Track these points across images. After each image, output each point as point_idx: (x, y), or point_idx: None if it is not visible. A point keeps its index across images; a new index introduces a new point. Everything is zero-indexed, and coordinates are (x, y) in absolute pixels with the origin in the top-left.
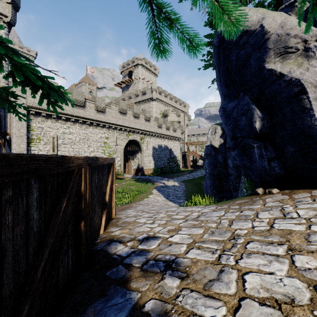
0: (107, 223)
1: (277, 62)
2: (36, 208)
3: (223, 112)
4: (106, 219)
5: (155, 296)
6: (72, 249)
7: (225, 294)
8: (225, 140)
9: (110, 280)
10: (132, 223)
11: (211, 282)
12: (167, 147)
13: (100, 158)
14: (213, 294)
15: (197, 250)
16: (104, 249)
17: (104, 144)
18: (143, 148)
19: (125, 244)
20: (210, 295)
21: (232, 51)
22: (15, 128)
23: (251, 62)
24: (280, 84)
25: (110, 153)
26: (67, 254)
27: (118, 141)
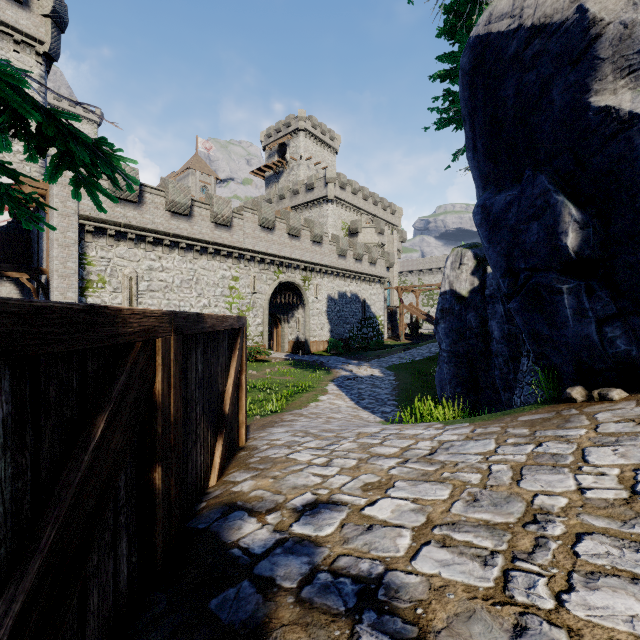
0: (227, 459)
1: (622, 89)
2: (2, 448)
3: (484, 215)
4: (224, 451)
5: None
6: (130, 536)
7: None
8: (482, 281)
9: (218, 625)
10: (281, 462)
11: None
12: (356, 296)
13: (209, 316)
14: None
15: (440, 551)
16: (213, 531)
17: (230, 292)
18: (309, 300)
19: (262, 518)
20: None
21: (505, 78)
22: (56, 259)
23: (553, 97)
24: (631, 141)
25: (242, 309)
26: (113, 551)
27: (258, 286)
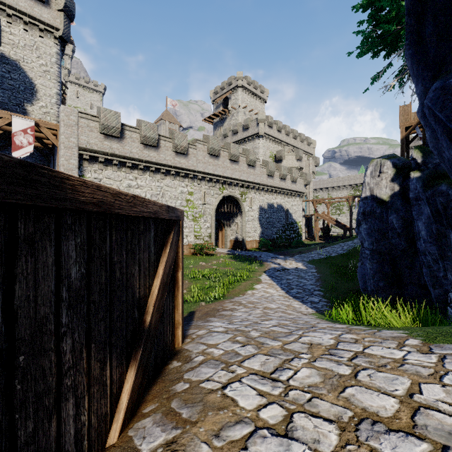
0: (154, 375)
1: None
2: None
3: (447, 96)
4: (139, 379)
5: None
6: None
7: None
8: (402, 186)
9: None
10: (214, 407)
11: None
12: (281, 207)
13: (87, 184)
14: None
15: None
16: None
17: (187, 203)
18: (245, 209)
19: None
20: None
21: None
22: None
23: None
24: None
25: (195, 216)
26: None
27: (207, 199)
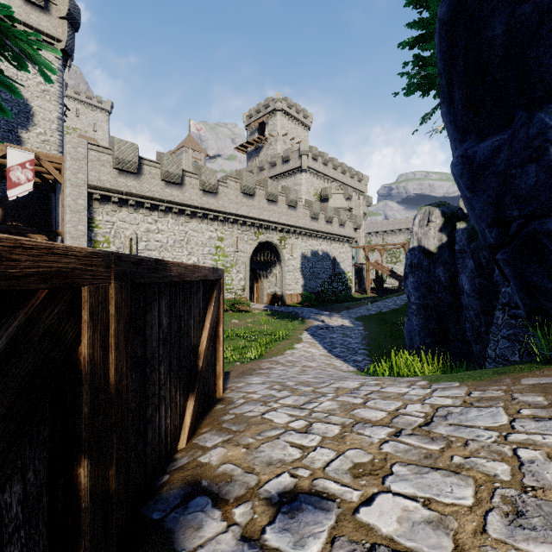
0: (202, 414)
1: None
2: None
3: (465, 165)
4: (196, 409)
5: None
6: None
7: None
8: (450, 237)
9: None
10: (255, 424)
11: None
12: (327, 254)
13: (174, 264)
14: None
15: None
16: (167, 528)
17: (216, 250)
18: (285, 257)
19: (228, 513)
20: None
21: (492, 17)
22: (69, 223)
23: None
24: None
25: (226, 265)
26: None
27: (240, 245)
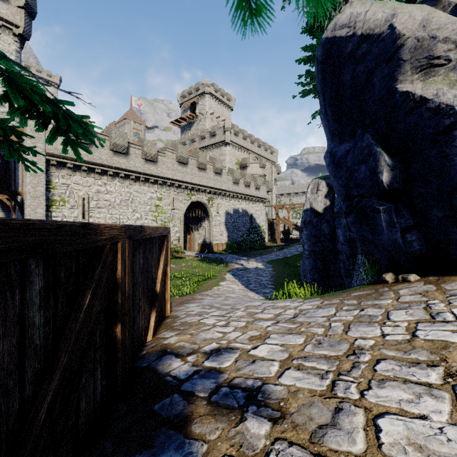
0: (158, 324)
1: (416, 80)
2: (39, 307)
3: (331, 159)
4: (156, 318)
5: (230, 451)
6: (102, 367)
7: (347, 453)
8: (332, 202)
9: (160, 418)
10: (195, 324)
11: (322, 429)
12: (246, 212)
13: (147, 227)
14: (327, 452)
15: (296, 372)
16: (152, 367)
17: (156, 208)
18: (212, 214)
19: (184, 359)
20: (322, 454)
21: (344, 68)
22: (29, 184)
23: (374, 83)
24: (421, 115)
25: (164, 220)
26: (93, 376)
27: (176, 204)
